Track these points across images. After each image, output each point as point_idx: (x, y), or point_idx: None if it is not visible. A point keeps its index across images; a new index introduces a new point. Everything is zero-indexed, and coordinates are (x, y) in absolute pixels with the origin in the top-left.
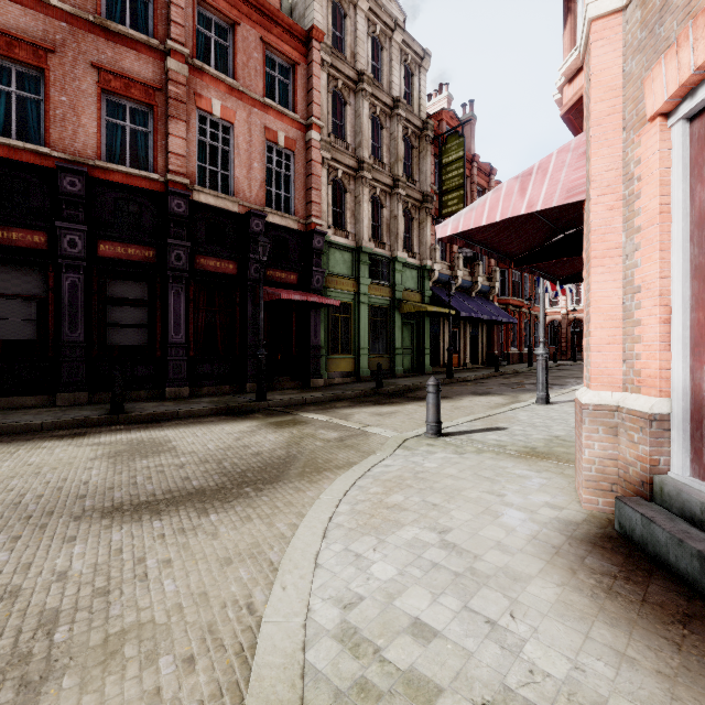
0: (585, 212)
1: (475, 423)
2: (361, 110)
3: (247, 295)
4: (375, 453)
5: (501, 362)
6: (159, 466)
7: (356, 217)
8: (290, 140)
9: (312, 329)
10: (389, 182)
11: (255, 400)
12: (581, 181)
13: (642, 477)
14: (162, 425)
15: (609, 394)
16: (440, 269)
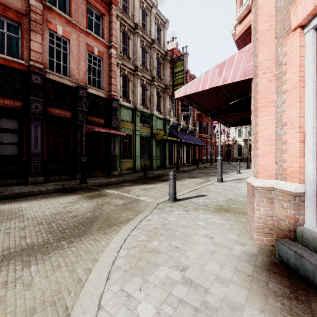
0: (253, 84)
1: (191, 193)
2: (137, 42)
3: (77, 129)
4: (142, 212)
5: (199, 163)
6: (7, 229)
7: (134, 93)
8: (100, 52)
9: (112, 147)
10: (150, 78)
11: (80, 183)
12: (251, 67)
13: (290, 227)
14: (21, 200)
15: (268, 181)
16: (173, 120)
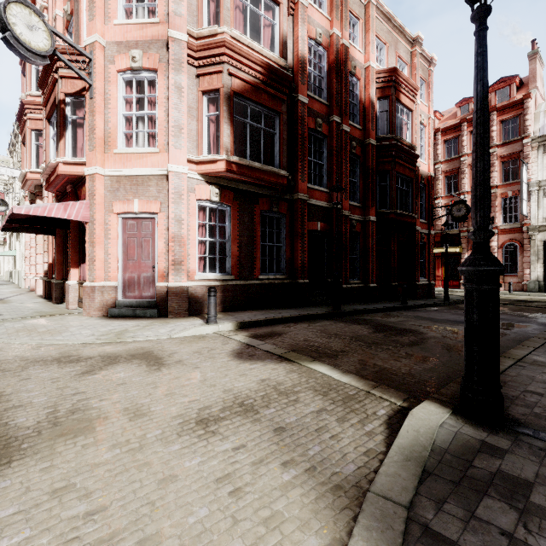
0: (89, 226)
1: None
2: None
3: None
4: None
5: None
6: None
7: None
8: None
9: None
10: None
11: None
12: (88, 216)
13: (113, 302)
14: None
15: (102, 283)
16: None
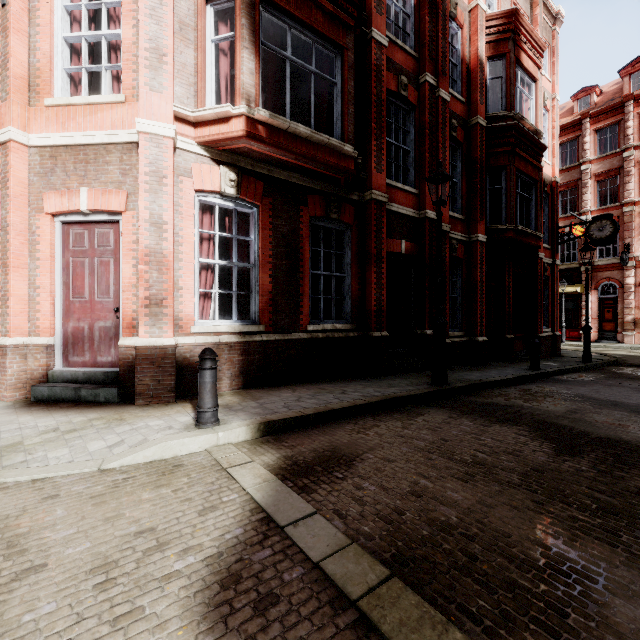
0: (0, 236)
1: None
2: None
3: None
4: None
5: None
6: None
7: None
8: None
9: None
10: None
11: None
12: None
13: (43, 373)
14: None
15: (22, 339)
16: None
